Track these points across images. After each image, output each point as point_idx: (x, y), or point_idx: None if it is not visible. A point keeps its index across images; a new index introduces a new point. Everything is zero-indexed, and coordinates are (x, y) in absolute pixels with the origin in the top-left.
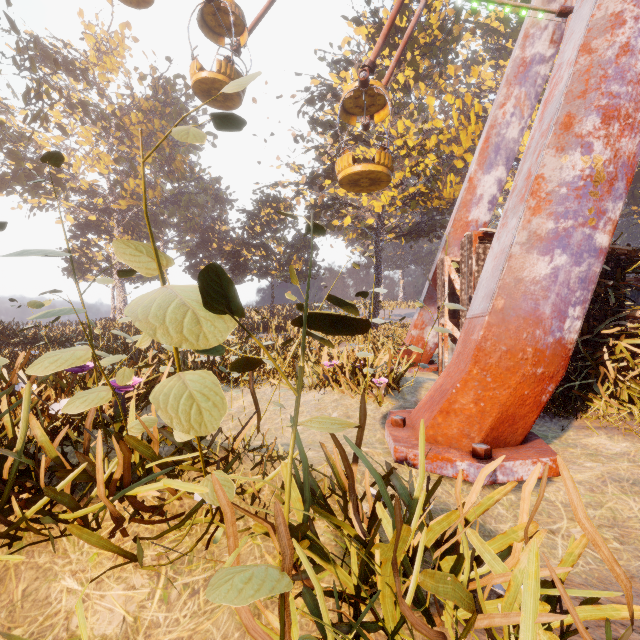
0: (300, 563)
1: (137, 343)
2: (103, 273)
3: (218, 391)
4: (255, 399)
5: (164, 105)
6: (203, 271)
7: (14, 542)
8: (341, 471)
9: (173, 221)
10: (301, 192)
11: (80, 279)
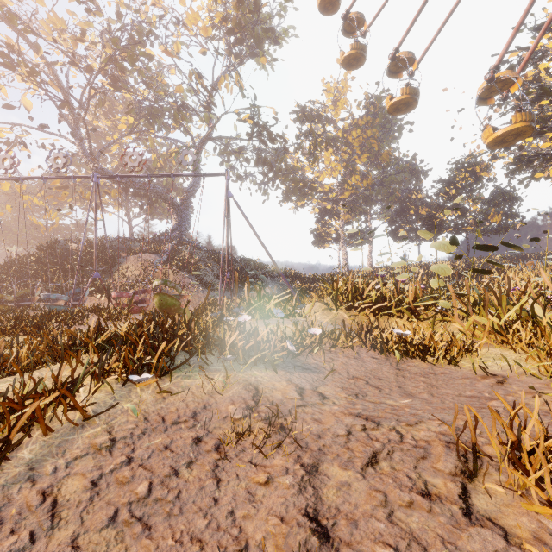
0: (476, 324)
1: (416, 260)
2: (333, 242)
3: (449, 268)
4: (458, 284)
5: (372, 116)
6: (451, 237)
7: (380, 317)
8: (495, 302)
9: (377, 198)
10: (496, 158)
11: (321, 247)
